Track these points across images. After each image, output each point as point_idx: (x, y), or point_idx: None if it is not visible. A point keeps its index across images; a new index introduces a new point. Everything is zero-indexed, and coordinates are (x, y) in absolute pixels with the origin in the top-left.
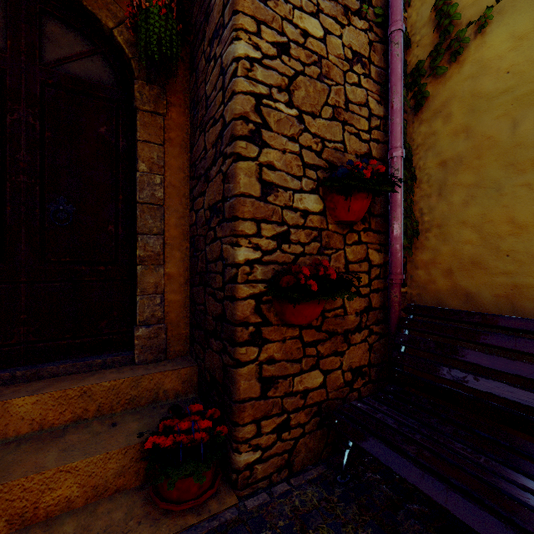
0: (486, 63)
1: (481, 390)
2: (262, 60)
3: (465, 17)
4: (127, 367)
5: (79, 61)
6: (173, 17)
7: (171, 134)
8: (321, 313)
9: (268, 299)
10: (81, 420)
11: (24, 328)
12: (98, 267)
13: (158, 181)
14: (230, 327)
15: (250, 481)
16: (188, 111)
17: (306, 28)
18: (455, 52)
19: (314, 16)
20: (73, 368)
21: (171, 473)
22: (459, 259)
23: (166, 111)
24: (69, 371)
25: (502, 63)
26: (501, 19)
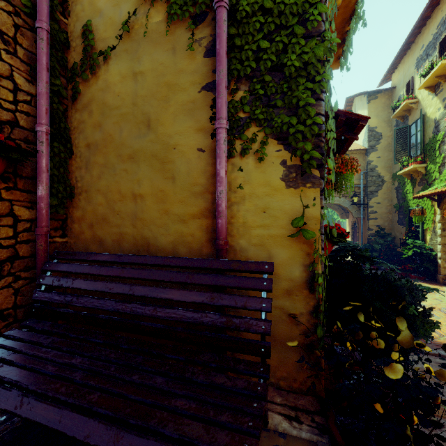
0: (109, 85)
1: (79, 305)
2: None
3: (100, 46)
4: None
5: None
6: None
7: None
8: None
9: None
10: None
11: None
12: None
13: None
14: None
15: None
16: None
17: None
18: (92, 68)
19: None
20: None
21: None
22: (96, 216)
23: None
24: None
25: (116, 89)
26: (115, 59)
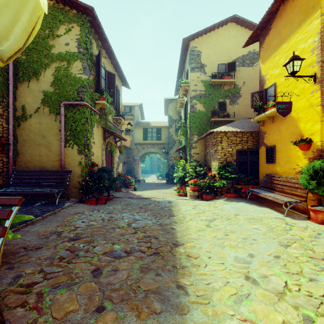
0: (31, 124)
1: (25, 182)
2: None
3: (28, 113)
4: None
5: None
6: None
7: None
8: None
9: None
10: None
11: None
12: None
13: None
14: None
15: None
16: None
17: None
18: (26, 119)
19: None
20: None
21: None
22: (27, 160)
23: None
24: None
25: (34, 126)
26: (33, 118)
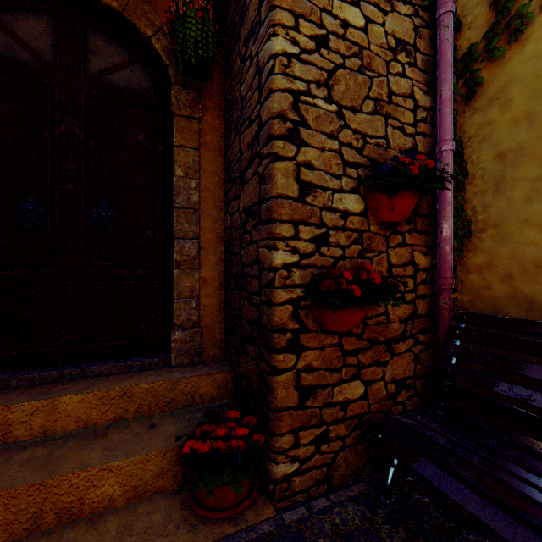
0: None
1: None
2: (300, 55)
3: None
4: (164, 370)
5: (120, 71)
6: (209, 19)
7: (206, 138)
8: (362, 320)
9: (306, 304)
10: (122, 420)
11: (70, 329)
12: (137, 271)
13: (194, 185)
14: (267, 333)
15: (288, 494)
16: (223, 114)
17: (346, 18)
18: (516, 31)
19: (355, 4)
20: (114, 369)
21: (209, 480)
22: (520, 262)
23: (201, 115)
24: (111, 372)
25: None
26: None
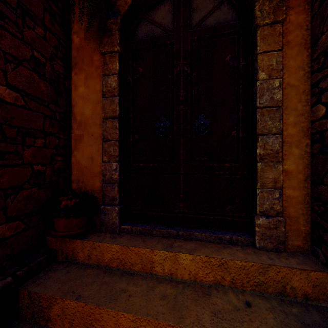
0: None
1: None
2: None
3: None
4: (249, 248)
5: (212, 15)
6: None
7: (289, 37)
8: None
9: None
10: (219, 284)
11: (182, 203)
12: (224, 164)
13: (277, 84)
14: None
15: None
16: (308, 6)
17: None
18: None
19: None
20: (209, 237)
21: None
22: None
23: (285, 16)
24: (207, 239)
25: None
26: None
